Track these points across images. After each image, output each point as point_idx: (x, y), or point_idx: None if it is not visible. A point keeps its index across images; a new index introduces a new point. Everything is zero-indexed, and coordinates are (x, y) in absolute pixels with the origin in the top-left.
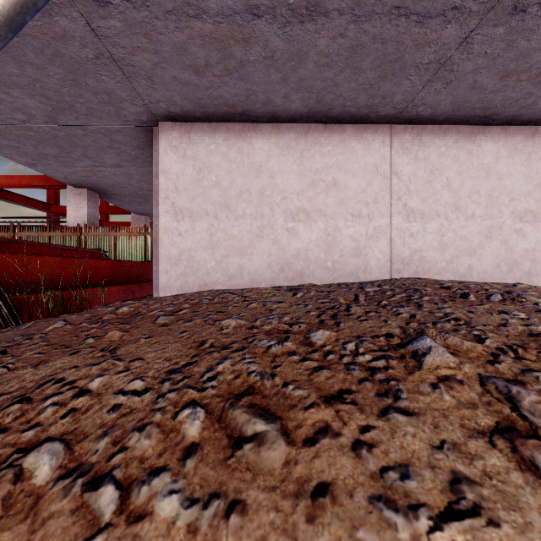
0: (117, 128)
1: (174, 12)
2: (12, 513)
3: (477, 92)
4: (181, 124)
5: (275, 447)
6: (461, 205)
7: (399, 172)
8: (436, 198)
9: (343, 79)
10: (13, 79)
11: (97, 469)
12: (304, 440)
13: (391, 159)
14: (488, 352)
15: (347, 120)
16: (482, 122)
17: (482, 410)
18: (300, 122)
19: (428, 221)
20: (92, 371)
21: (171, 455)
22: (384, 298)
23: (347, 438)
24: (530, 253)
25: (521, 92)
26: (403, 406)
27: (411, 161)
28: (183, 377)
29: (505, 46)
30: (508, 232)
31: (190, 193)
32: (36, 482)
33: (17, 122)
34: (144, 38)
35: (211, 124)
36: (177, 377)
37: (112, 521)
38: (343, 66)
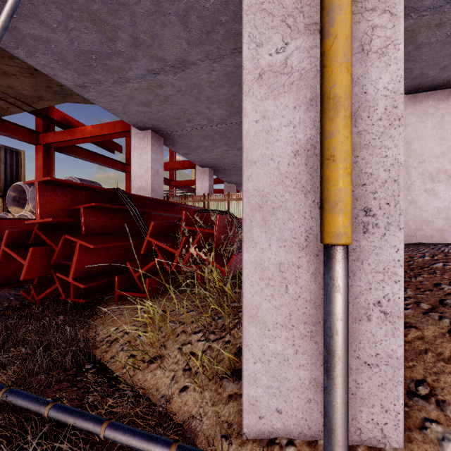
0: None
1: None
2: None
3: None
4: None
5: None
6: None
7: None
8: None
9: None
10: (219, 97)
11: None
12: None
13: None
14: None
15: None
16: None
17: None
18: (440, 89)
19: None
20: None
21: None
22: None
23: None
24: None
25: None
26: None
27: None
28: None
29: None
30: None
31: None
32: None
33: (199, 126)
34: None
35: None
36: None
37: None
38: None
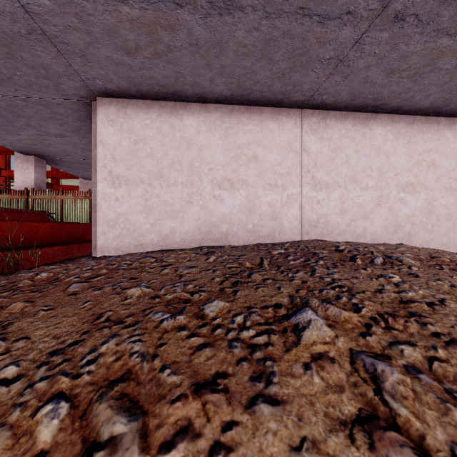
0: (57, 100)
1: None
2: None
3: (369, 85)
4: (118, 100)
5: (126, 456)
6: (358, 178)
7: (308, 149)
8: (338, 171)
9: (260, 67)
10: None
11: None
12: (161, 445)
13: (302, 138)
14: (362, 323)
15: (265, 103)
16: (373, 110)
17: (347, 394)
18: (225, 104)
19: (332, 191)
20: None
21: None
22: (285, 262)
23: (206, 439)
24: (410, 217)
25: (402, 87)
26: (273, 392)
27: (318, 140)
28: (63, 360)
29: (389, 48)
30: (394, 201)
31: (126, 162)
32: None
33: None
34: (74, 18)
35: (146, 101)
36: (57, 360)
37: None
38: (259, 56)
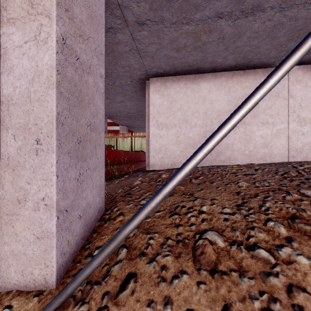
0: (127, 83)
1: (176, 23)
2: (221, 255)
3: None
4: (161, 78)
5: None
6: None
7: (294, 95)
8: None
9: (263, 43)
10: None
11: (245, 243)
12: None
13: (288, 87)
14: None
15: (259, 66)
16: None
17: None
18: (229, 71)
19: None
20: (195, 203)
21: (280, 240)
22: None
23: None
24: None
25: None
26: None
27: (302, 87)
28: (249, 208)
29: None
30: None
31: (166, 114)
32: (220, 245)
33: None
34: (156, 38)
35: (177, 77)
36: (245, 208)
37: (277, 262)
38: (265, 36)
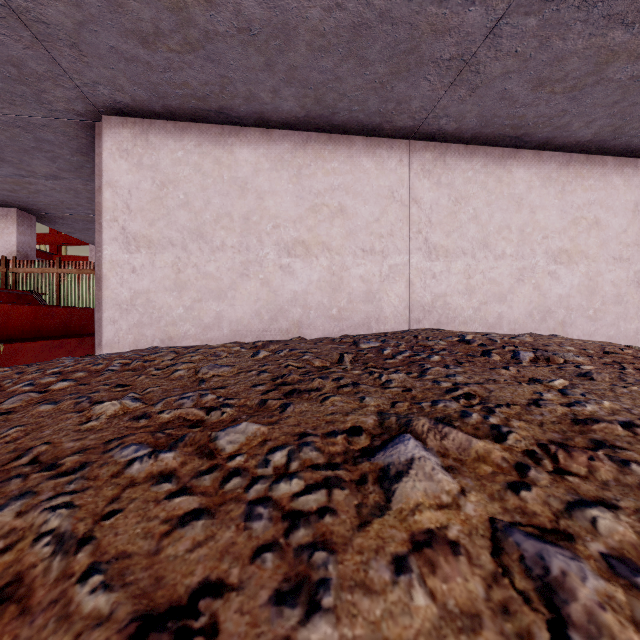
0: (41, 120)
1: None
2: None
3: (507, 104)
4: (135, 121)
5: None
6: (491, 242)
7: (419, 199)
8: (462, 232)
9: (347, 71)
10: None
11: None
12: None
13: (410, 182)
14: (510, 463)
15: (356, 130)
16: (513, 143)
17: (489, 635)
18: (297, 130)
19: (453, 260)
20: None
21: None
22: (379, 359)
23: None
24: (564, 299)
25: (555, 108)
26: (319, 634)
27: (433, 186)
28: None
29: (537, 44)
30: (541, 275)
31: (148, 214)
32: None
33: None
34: None
35: (178, 124)
36: None
37: None
38: (345, 53)
